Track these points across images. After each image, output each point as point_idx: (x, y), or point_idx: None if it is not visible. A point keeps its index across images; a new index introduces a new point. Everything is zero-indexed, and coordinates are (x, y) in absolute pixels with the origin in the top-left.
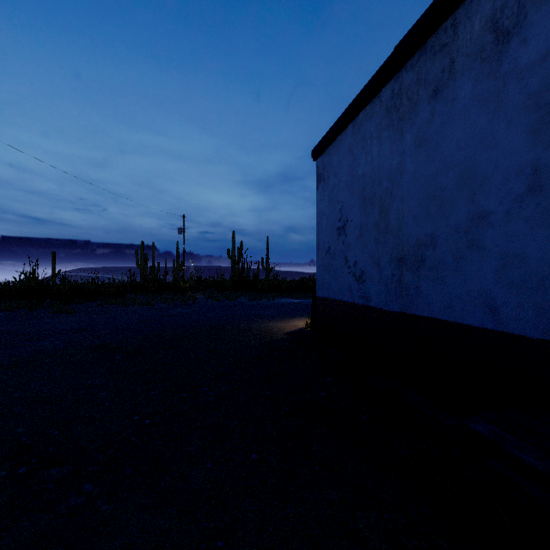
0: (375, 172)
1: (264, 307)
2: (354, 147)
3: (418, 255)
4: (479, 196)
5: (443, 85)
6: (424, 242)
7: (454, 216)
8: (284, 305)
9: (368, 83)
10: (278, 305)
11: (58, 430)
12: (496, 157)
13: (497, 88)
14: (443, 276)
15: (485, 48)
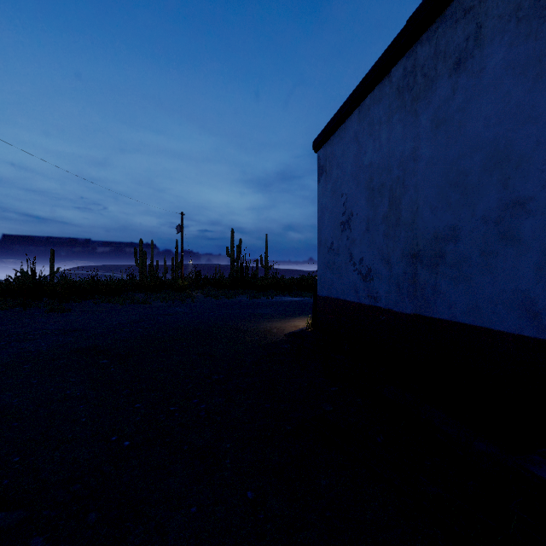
0: (384, 160)
1: (263, 305)
2: (360, 134)
3: (435, 250)
4: (514, 180)
5: (468, 55)
6: (443, 236)
7: (481, 204)
8: (283, 303)
9: (376, 63)
10: (277, 303)
11: (19, 456)
12: (537, 133)
13: (538, 50)
14: (468, 274)
15: (522, 6)
